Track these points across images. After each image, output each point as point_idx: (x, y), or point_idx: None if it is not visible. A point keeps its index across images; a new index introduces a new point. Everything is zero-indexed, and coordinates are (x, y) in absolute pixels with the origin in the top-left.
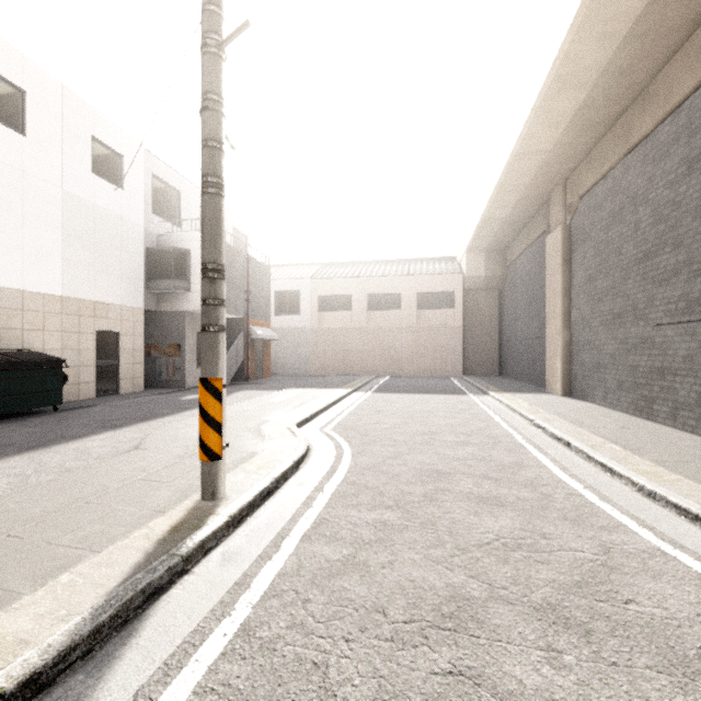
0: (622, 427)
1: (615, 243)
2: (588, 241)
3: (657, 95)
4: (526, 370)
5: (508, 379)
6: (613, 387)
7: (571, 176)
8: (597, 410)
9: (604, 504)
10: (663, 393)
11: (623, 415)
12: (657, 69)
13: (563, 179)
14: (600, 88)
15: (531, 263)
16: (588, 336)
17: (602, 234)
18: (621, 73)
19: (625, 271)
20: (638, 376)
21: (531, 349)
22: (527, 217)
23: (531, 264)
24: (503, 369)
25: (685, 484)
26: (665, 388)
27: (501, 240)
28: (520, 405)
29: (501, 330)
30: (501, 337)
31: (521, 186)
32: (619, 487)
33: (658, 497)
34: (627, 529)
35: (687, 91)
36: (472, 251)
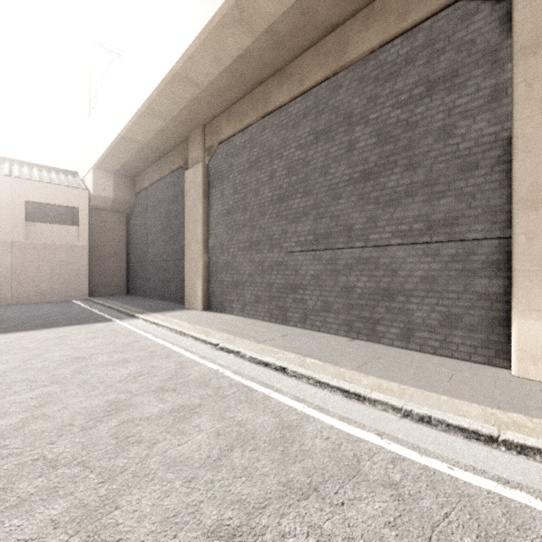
0: (282, 335)
1: (252, 185)
2: (227, 181)
3: (293, 77)
4: (159, 289)
5: (139, 297)
6: (251, 300)
7: (210, 123)
8: (243, 320)
9: (432, 461)
10: (295, 303)
11: (264, 323)
12: (294, 56)
13: (203, 123)
14: (261, 45)
15: (165, 193)
16: (227, 259)
17: (241, 177)
18: (277, 41)
19: (263, 208)
20: (273, 291)
21: (165, 270)
22: (163, 150)
23: (165, 194)
24: (131, 288)
25: (411, 392)
26: (297, 299)
27: (133, 166)
28: (184, 326)
29: (128, 252)
30: (128, 259)
31: (169, 114)
32: (389, 418)
33: (436, 421)
34: (513, 503)
35: (317, 80)
36: (100, 170)
